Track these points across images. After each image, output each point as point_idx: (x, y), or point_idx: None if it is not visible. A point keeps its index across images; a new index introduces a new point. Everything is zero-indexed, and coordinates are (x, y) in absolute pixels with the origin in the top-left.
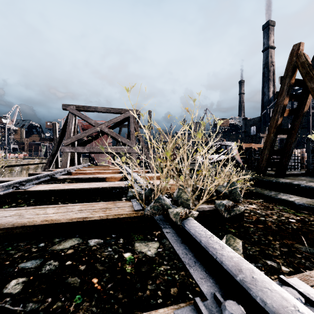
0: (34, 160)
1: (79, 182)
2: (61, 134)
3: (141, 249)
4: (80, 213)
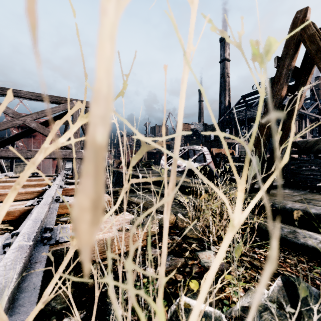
0: None
1: None
2: None
3: None
4: None
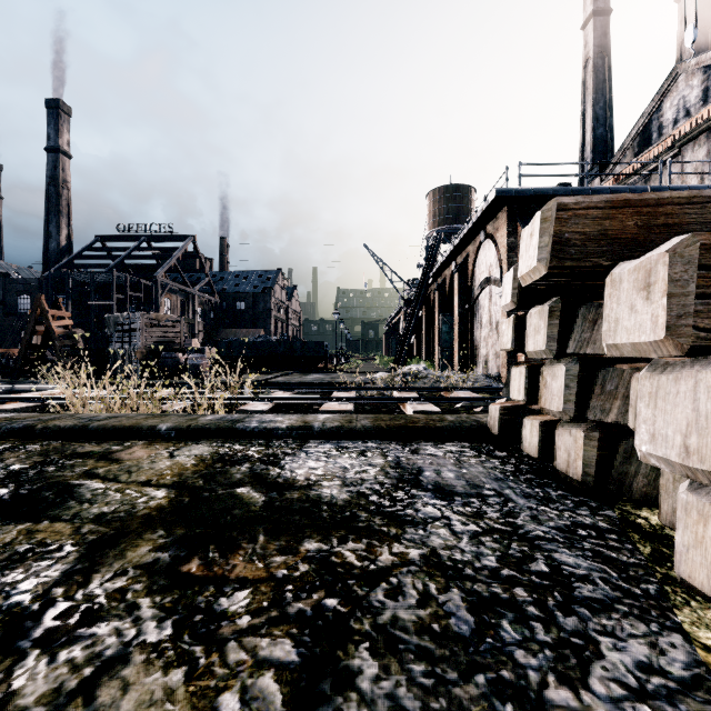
0: None
1: None
2: None
3: None
4: None
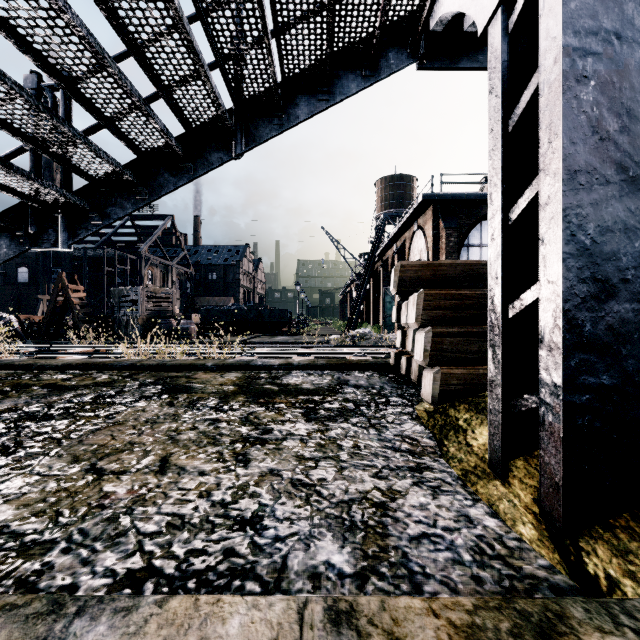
0: None
1: None
2: None
3: None
4: None
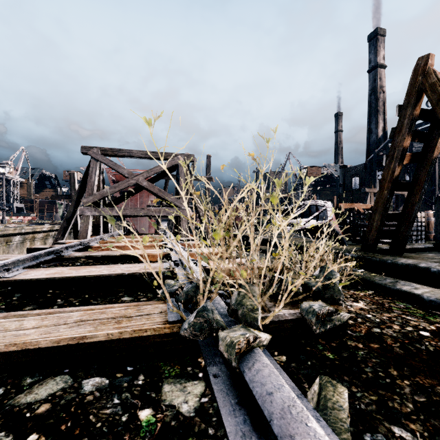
0: (42, 226)
1: (99, 262)
2: (80, 189)
3: (172, 399)
4: (77, 327)
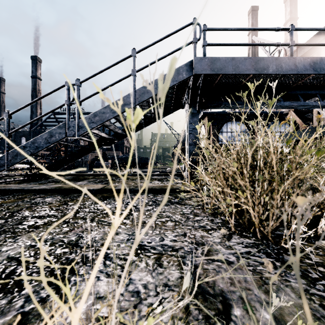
0: None
1: None
2: None
3: None
4: None
